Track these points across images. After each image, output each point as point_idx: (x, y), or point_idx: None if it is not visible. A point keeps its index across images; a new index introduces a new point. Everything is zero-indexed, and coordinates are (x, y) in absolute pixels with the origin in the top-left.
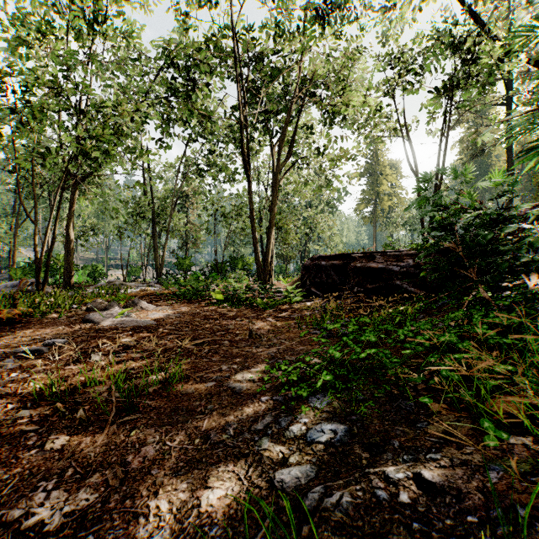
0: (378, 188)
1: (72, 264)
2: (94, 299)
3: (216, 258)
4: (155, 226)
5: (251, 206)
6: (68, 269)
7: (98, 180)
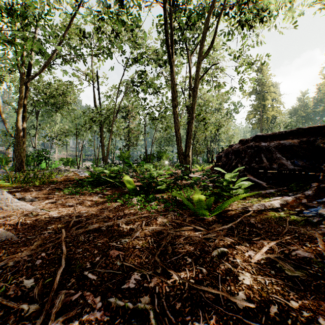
0: (264, 102)
1: (23, 153)
2: (1, 185)
3: (146, 151)
4: (102, 128)
5: (172, 94)
6: (19, 157)
7: (67, 98)
